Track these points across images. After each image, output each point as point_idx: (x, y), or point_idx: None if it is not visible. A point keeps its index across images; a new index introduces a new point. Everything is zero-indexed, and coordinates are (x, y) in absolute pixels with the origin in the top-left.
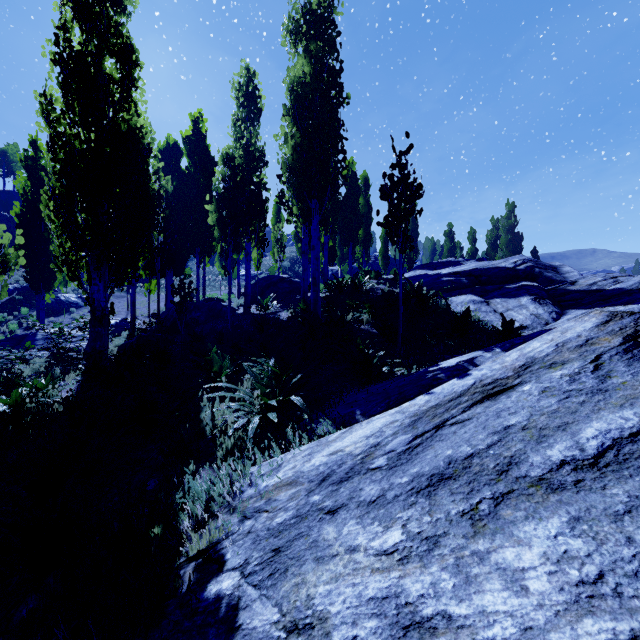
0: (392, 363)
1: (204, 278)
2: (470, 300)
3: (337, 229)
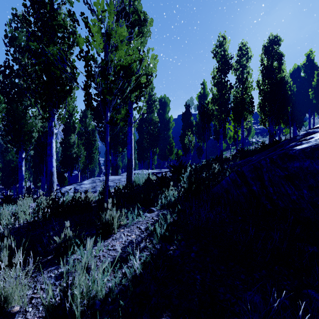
0: None
1: (313, 122)
2: None
3: None
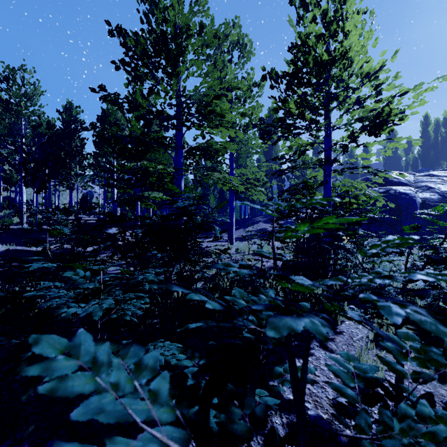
0: None
1: None
2: None
3: None
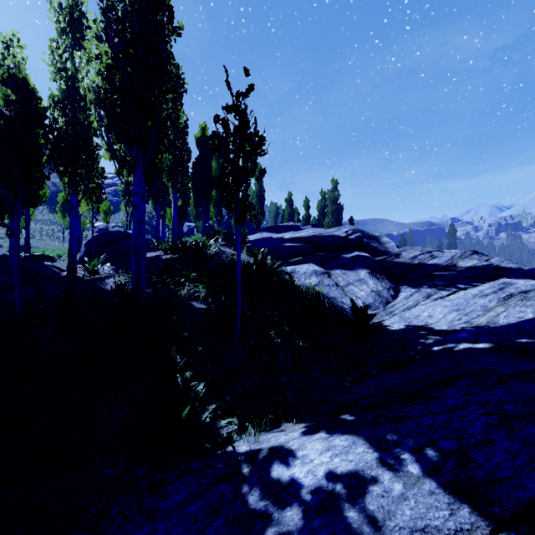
0: (218, 401)
1: (27, 231)
2: (313, 271)
3: (190, 188)
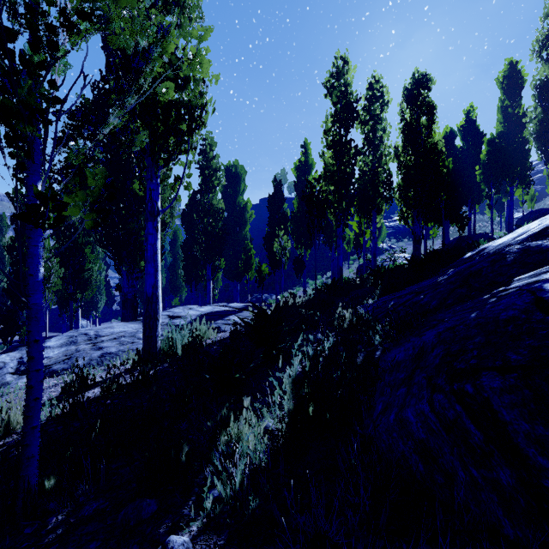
0: None
1: (474, 220)
2: None
3: None
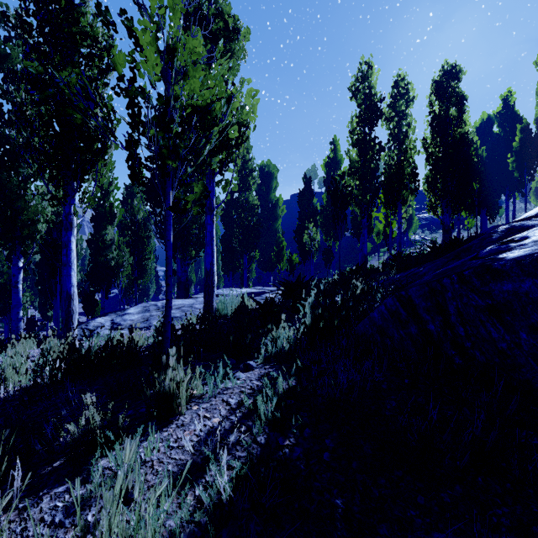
0: None
1: (513, 209)
2: None
3: None
